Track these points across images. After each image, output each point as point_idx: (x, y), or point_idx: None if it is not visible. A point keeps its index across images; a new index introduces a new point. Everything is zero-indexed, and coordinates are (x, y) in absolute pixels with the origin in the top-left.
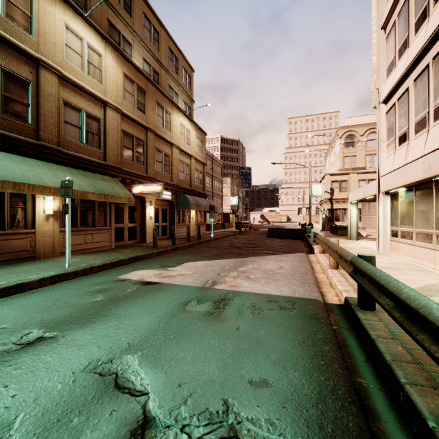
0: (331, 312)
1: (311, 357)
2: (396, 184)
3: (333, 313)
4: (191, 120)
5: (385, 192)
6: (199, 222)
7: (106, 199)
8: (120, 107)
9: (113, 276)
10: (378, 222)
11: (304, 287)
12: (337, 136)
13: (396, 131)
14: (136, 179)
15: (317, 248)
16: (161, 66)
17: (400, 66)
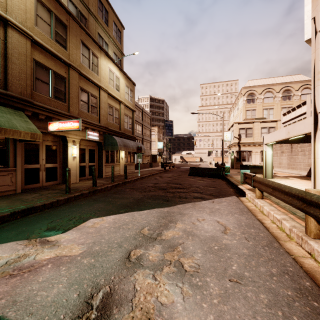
0: None
1: None
2: None
3: None
4: (120, 68)
5: None
6: (128, 162)
7: None
8: (29, 32)
9: None
10: (314, 162)
11: None
12: (240, 95)
13: None
14: (54, 116)
15: (246, 190)
16: (89, 13)
17: None
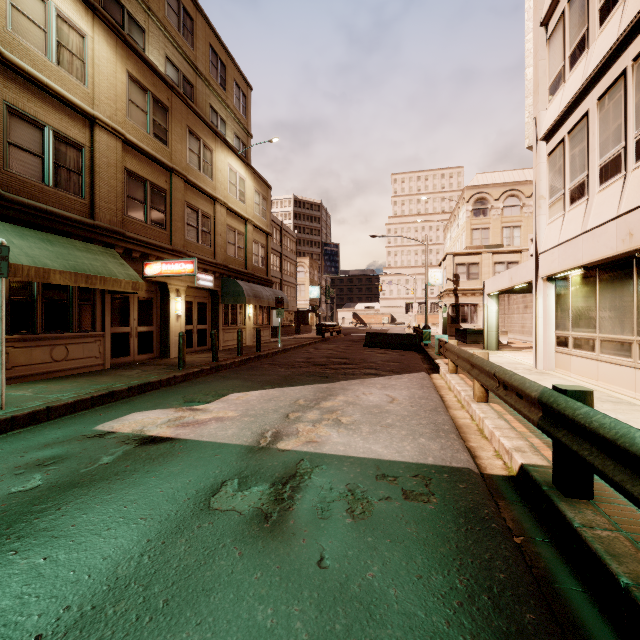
0: (500, 497)
1: None
2: (567, 263)
3: (503, 500)
4: (246, 163)
5: (547, 277)
6: (259, 324)
7: (90, 283)
8: (121, 129)
9: (85, 426)
10: (535, 324)
11: (439, 441)
12: (462, 200)
13: (565, 182)
14: (152, 252)
15: (443, 365)
16: (197, 74)
17: (573, 79)
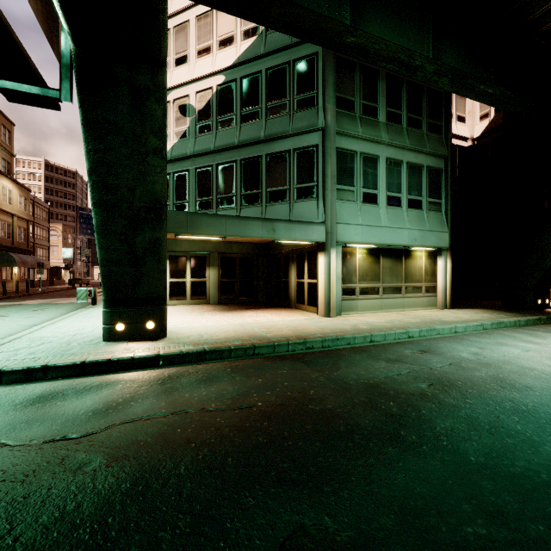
0: None
1: (82, 305)
2: None
3: None
4: (13, 180)
5: None
6: (22, 278)
7: None
8: None
9: None
10: None
11: None
12: None
13: None
14: None
15: None
16: None
17: None
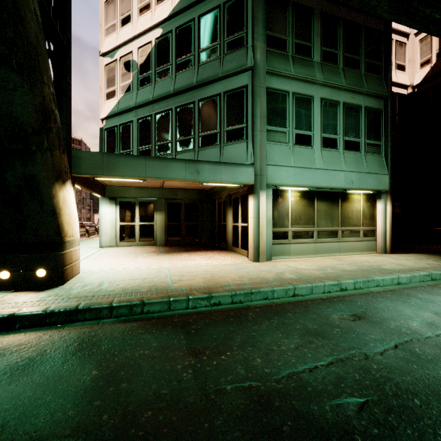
0: None
1: None
2: None
3: None
4: None
5: None
6: None
7: None
8: None
9: None
10: None
11: None
12: None
13: None
14: None
15: None
16: None
17: None
